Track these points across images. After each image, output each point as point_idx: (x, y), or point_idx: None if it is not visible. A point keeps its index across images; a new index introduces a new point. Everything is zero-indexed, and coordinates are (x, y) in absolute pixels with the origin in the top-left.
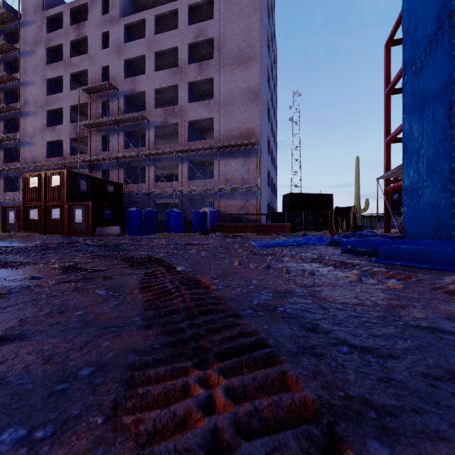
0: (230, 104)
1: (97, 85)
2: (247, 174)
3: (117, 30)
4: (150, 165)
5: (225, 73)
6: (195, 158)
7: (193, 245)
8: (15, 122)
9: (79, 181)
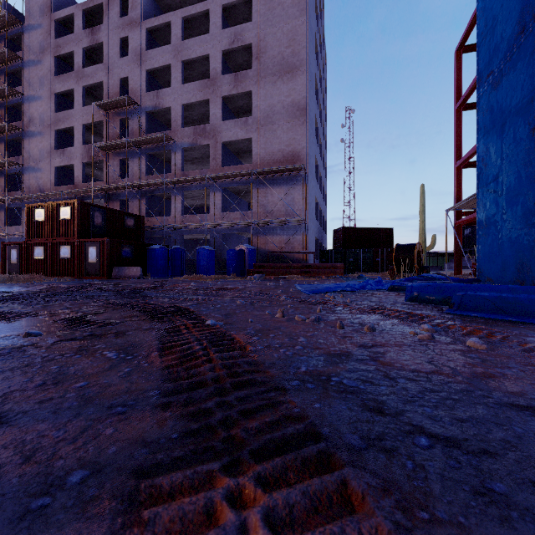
0: (272, 122)
1: (115, 100)
2: (291, 205)
3: (138, 35)
4: (177, 194)
5: (265, 86)
6: (229, 186)
7: (227, 290)
8: (18, 144)
9: (92, 214)
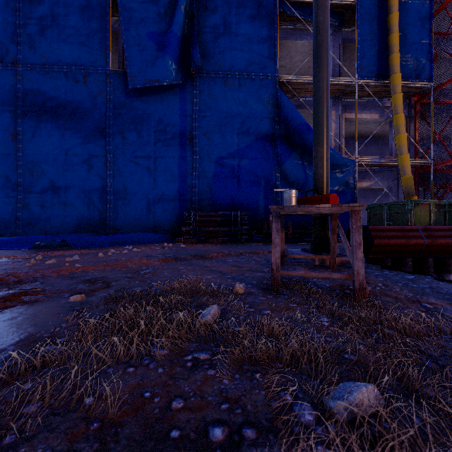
0: None
1: None
2: None
3: None
4: None
5: None
6: None
7: None
8: None
9: None
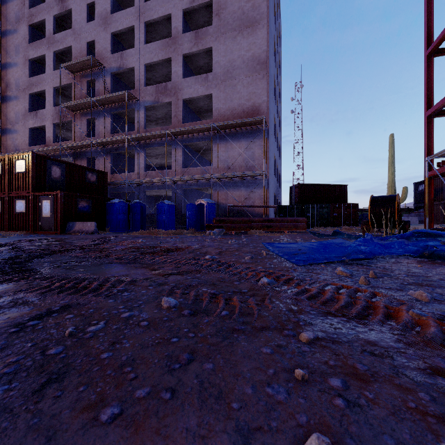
0: (232, 77)
1: (80, 61)
2: (251, 159)
3: None
4: (139, 151)
5: (225, 41)
6: (190, 142)
7: (175, 251)
8: None
9: (50, 167)
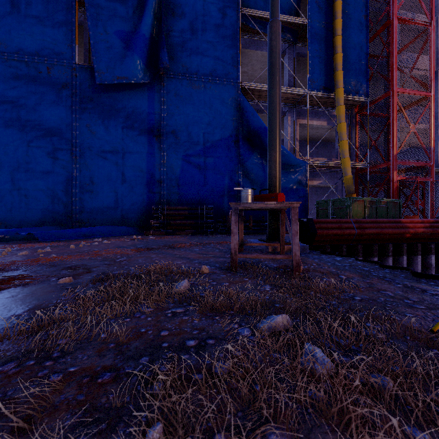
0: None
1: None
2: None
3: None
4: None
5: None
6: None
7: None
8: None
9: None
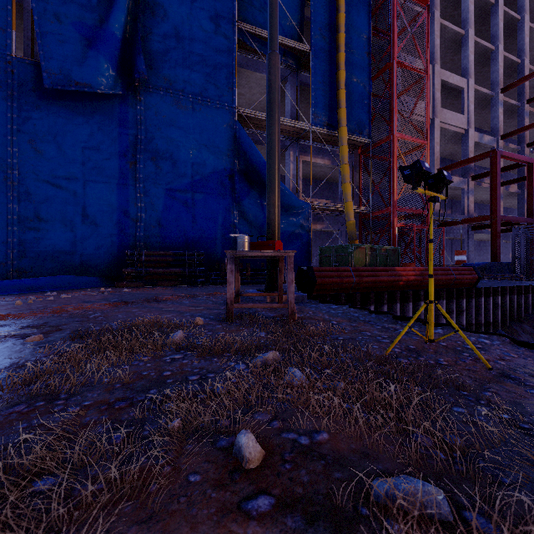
0: None
1: None
2: None
3: None
4: None
5: None
6: None
7: None
8: None
9: None
